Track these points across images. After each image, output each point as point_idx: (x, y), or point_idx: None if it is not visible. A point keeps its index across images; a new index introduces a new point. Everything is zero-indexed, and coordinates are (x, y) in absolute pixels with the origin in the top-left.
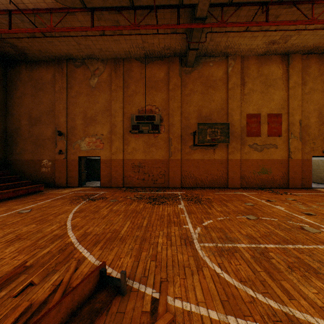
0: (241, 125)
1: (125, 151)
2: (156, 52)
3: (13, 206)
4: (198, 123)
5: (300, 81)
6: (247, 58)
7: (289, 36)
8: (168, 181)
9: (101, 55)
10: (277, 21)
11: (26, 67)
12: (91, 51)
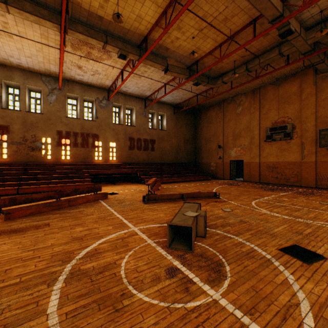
0: None
1: (260, 156)
2: (285, 74)
3: (198, 183)
4: (320, 129)
5: None
6: None
7: None
8: (301, 181)
9: (242, 92)
10: None
11: (203, 111)
12: (235, 92)
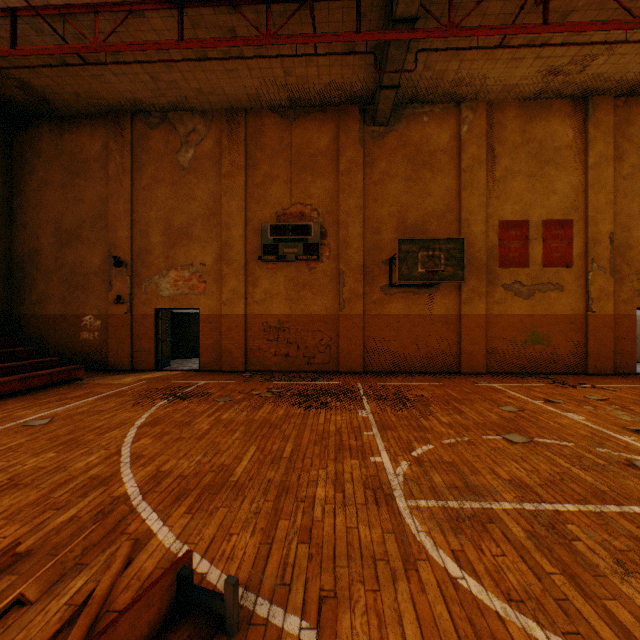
0: (488, 243)
1: (249, 298)
2: (312, 95)
3: (16, 411)
4: (400, 239)
5: (612, 152)
6: (501, 107)
7: (589, 58)
8: (338, 360)
9: (201, 102)
10: (566, 23)
11: (51, 128)
12: (180, 94)
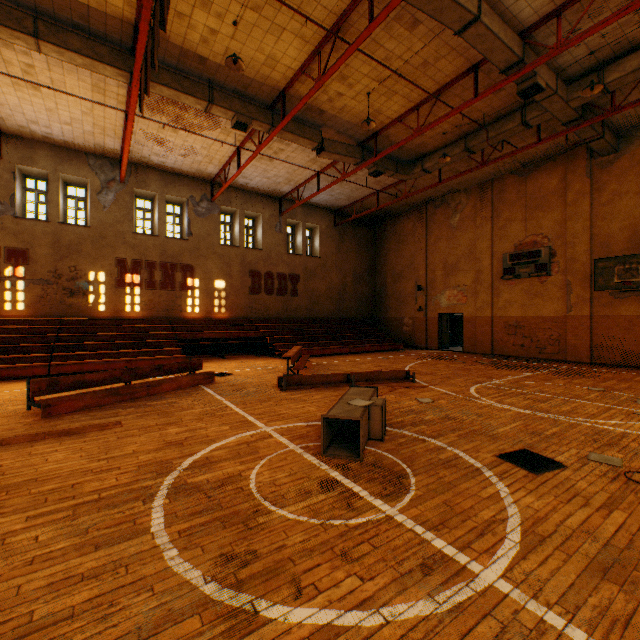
0: None
1: (494, 305)
2: (537, 157)
3: (378, 355)
4: (595, 259)
5: None
6: None
7: None
8: (565, 352)
9: (461, 187)
10: None
11: (390, 222)
12: (449, 188)
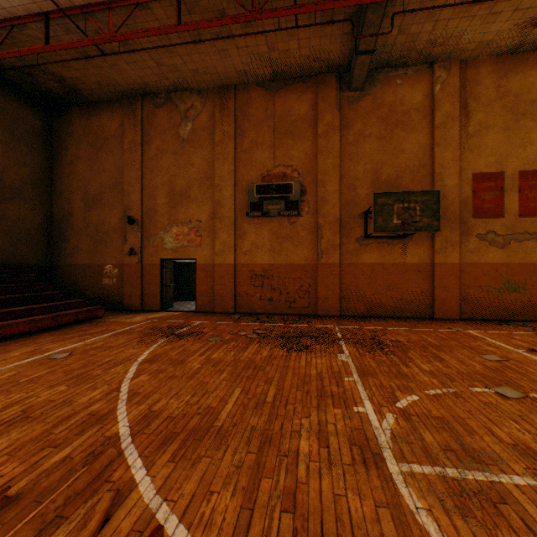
0: (462, 195)
1: (238, 249)
2: (293, 67)
3: (46, 344)
4: (375, 193)
5: None
6: (475, 64)
7: None
8: (316, 305)
9: (197, 82)
10: None
11: (80, 113)
12: (180, 76)
